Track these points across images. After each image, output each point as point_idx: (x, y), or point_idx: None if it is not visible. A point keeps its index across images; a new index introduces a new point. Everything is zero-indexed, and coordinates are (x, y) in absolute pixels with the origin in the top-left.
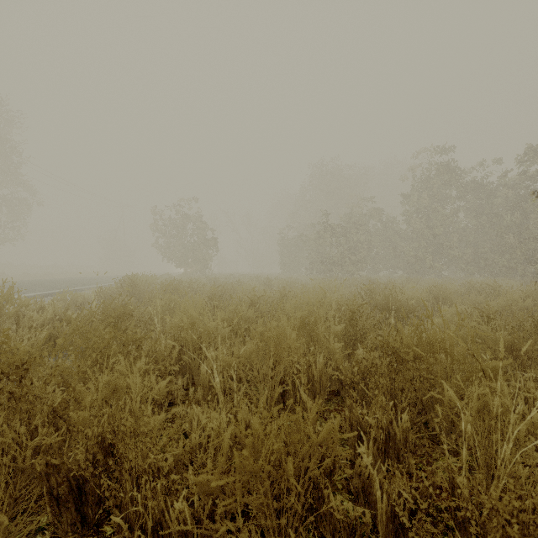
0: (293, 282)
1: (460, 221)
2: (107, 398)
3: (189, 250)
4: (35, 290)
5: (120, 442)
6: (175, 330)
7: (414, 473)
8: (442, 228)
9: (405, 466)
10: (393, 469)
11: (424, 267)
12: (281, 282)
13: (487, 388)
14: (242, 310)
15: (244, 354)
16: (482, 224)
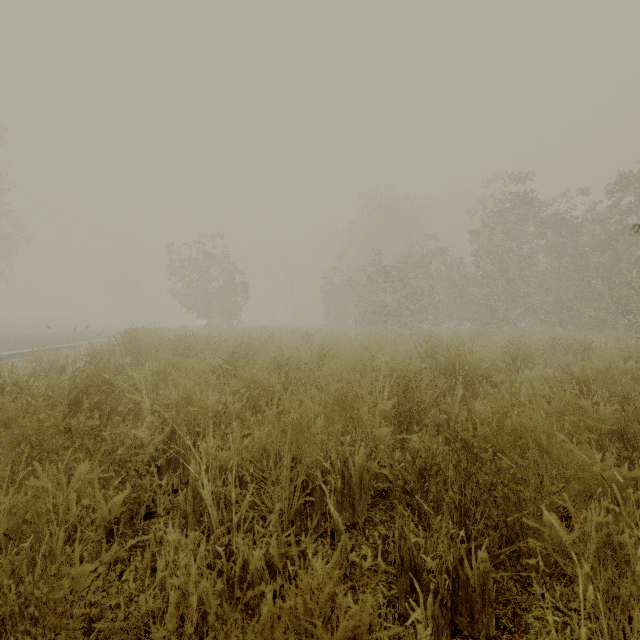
0: (339, 336)
1: (539, 263)
2: (12, 532)
3: (213, 298)
4: (13, 347)
5: (7, 622)
6: (163, 408)
7: (495, 637)
8: (518, 271)
9: (482, 626)
10: (464, 631)
11: (496, 318)
12: (323, 336)
13: (610, 515)
14: (262, 377)
15: (249, 447)
16: (565, 267)
